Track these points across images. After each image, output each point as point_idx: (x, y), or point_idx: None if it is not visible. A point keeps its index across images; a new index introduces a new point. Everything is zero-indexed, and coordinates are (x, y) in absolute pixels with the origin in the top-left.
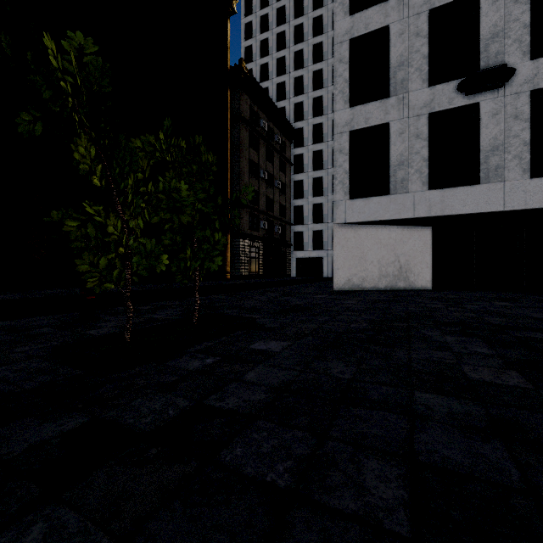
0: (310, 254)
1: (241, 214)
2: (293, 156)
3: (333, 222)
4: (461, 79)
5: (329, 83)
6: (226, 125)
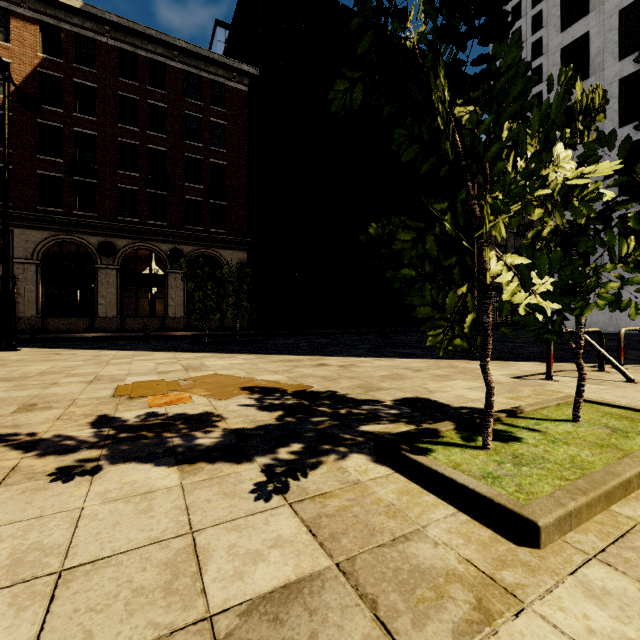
0: None
1: None
2: None
3: None
4: None
5: None
6: None
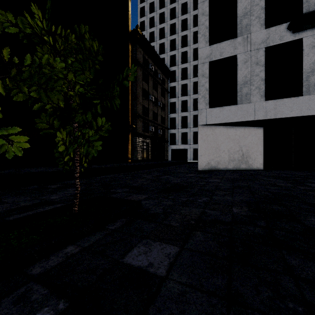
0: (179, 146)
1: (137, 121)
2: (169, 87)
3: (198, 124)
4: (288, 22)
5: (191, 43)
6: (127, 66)
